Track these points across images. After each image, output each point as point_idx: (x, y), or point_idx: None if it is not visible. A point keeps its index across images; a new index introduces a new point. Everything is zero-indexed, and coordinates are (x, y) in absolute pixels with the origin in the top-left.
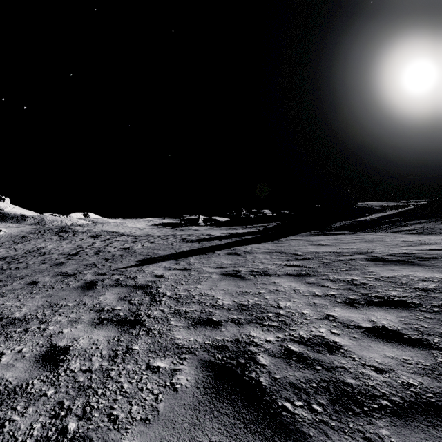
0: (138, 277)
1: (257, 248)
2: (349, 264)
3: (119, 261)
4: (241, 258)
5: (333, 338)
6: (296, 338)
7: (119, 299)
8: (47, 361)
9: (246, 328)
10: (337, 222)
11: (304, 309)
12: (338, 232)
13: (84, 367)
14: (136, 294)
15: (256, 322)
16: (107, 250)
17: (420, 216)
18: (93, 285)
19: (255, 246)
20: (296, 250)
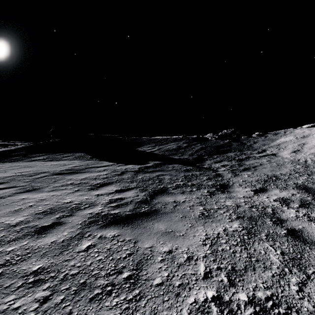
0: None
1: None
2: (50, 178)
3: None
4: None
5: (115, 197)
6: (107, 203)
7: None
8: None
9: (80, 213)
10: None
11: (82, 197)
12: None
13: (31, 308)
14: None
15: (78, 210)
16: None
17: (38, 151)
18: None
19: None
20: None
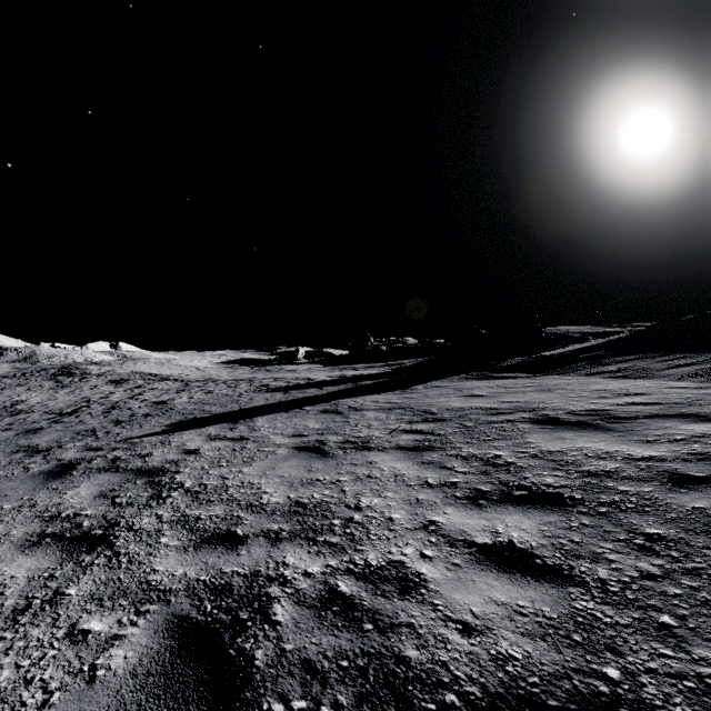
0: (154, 453)
1: (373, 402)
2: (502, 428)
3: (137, 425)
4: (339, 419)
5: (418, 567)
6: (357, 568)
7: (98, 495)
8: None
9: (283, 549)
10: (512, 357)
11: (396, 510)
12: (508, 374)
13: None
14: (132, 486)
15: (305, 537)
16: (127, 405)
17: (632, 349)
18: (69, 469)
19: (371, 399)
20: (432, 404)
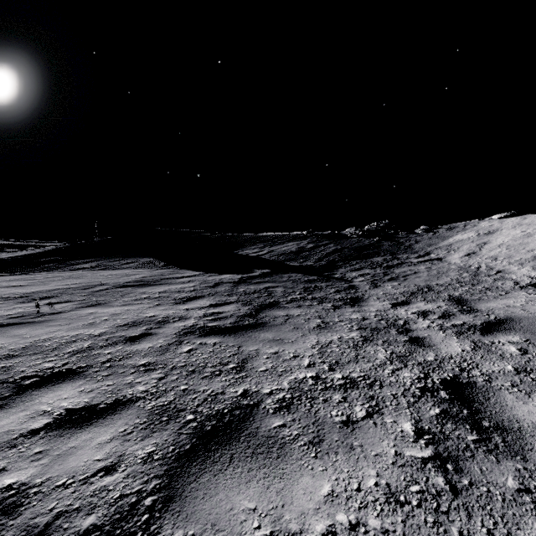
0: None
1: None
2: (114, 291)
3: None
4: None
5: (210, 311)
6: (201, 317)
7: None
8: (101, 414)
9: (170, 326)
10: None
11: (168, 312)
12: None
13: (152, 382)
14: None
15: (167, 323)
16: None
17: (81, 256)
18: None
19: None
20: None
